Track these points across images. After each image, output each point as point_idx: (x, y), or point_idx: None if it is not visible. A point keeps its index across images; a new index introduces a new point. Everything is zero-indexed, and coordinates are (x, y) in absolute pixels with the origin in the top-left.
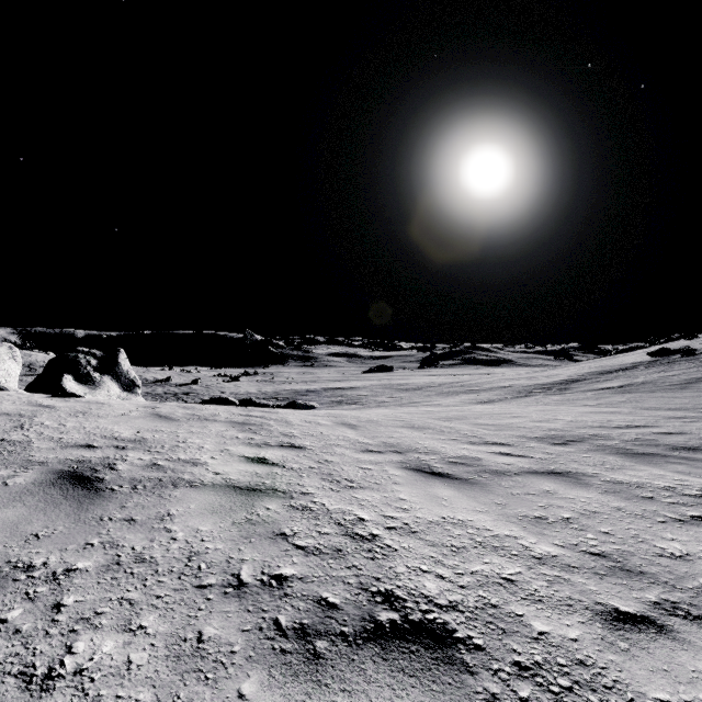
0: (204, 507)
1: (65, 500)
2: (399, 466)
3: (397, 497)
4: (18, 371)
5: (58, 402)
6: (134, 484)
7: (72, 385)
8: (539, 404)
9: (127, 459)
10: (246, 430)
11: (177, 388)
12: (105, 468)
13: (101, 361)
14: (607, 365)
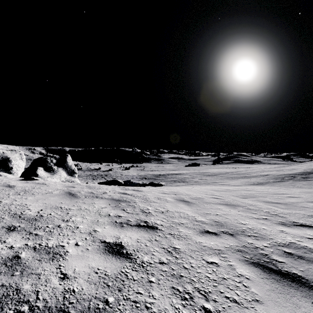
0: None
1: None
2: (242, 258)
3: None
4: (23, 165)
5: (21, 183)
6: None
7: (42, 172)
8: (295, 186)
9: None
10: (118, 207)
11: (102, 172)
12: None
13: (58, 160)
14: None
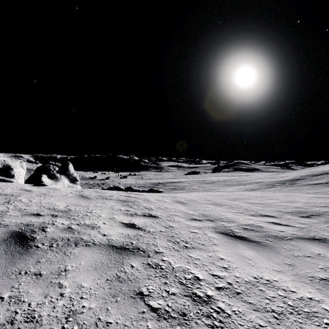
0: (90, 264)
1: (4, 255)
2: (213, 231)
3: (218, 256)
4: (24, 173)
5: (35, 188)
6: (52, 242)
7: (46, 180)
8: (280, 191)
9: (55, 223)
10: (125, 205)
11: (99, 181)
12: (39, 230)
13: (60, 168)
14: (314, 171)
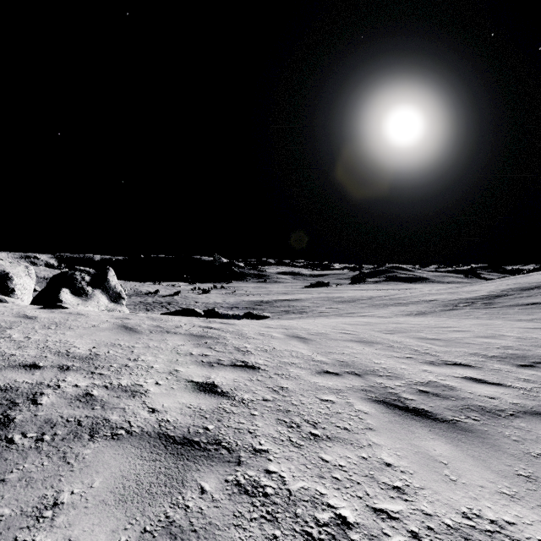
0: (112, 485)
1: None
2: (364, 397)
3: (379, 459)
4: (32, 285)
5: (44, 313)
6: (43, 430)
7: (68, 297)
8: (470, 317)
9: (61, 385)
10: (201, 344)
11: (162, 299)
12: (26, 401)
13: (93, 277)
14: (524, 282)
